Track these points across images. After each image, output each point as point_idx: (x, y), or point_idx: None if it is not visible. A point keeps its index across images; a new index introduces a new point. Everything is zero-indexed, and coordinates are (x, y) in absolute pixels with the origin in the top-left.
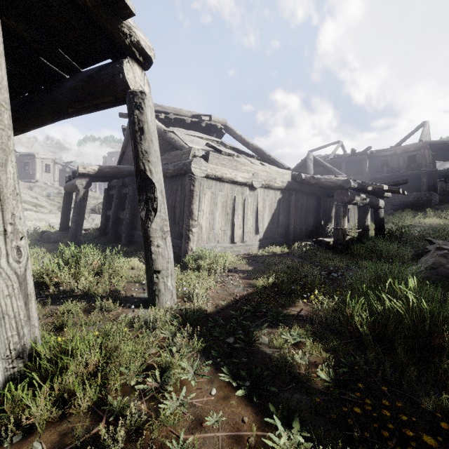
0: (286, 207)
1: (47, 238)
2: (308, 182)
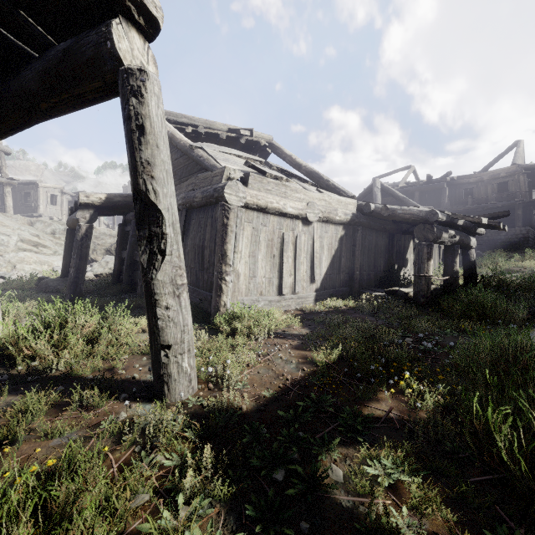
0: (350, 247)
1: (45, 286)
2: (379, 214)
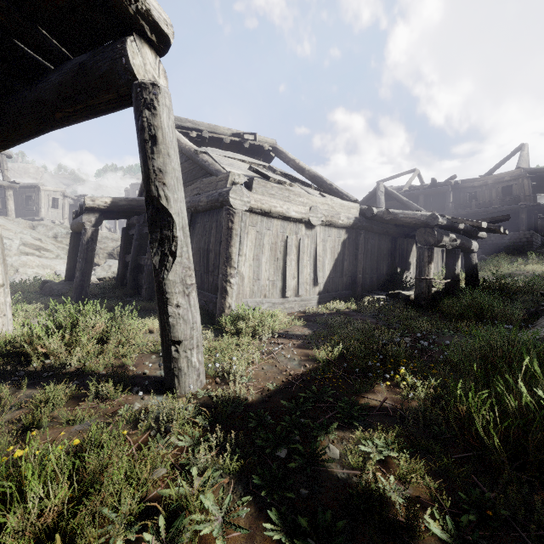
0: (353, 250)
1: (49, 290)
2: (381, 218)
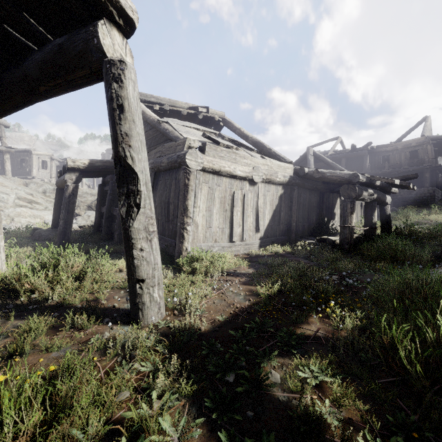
0: (288, 203)
1: (38, 235)
2: (311, 176)
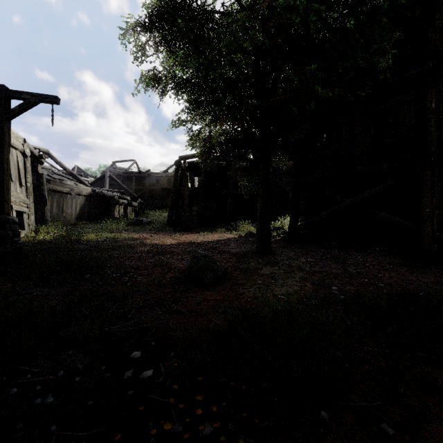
0: (89, 204)
1: None
2: (99, 194)
